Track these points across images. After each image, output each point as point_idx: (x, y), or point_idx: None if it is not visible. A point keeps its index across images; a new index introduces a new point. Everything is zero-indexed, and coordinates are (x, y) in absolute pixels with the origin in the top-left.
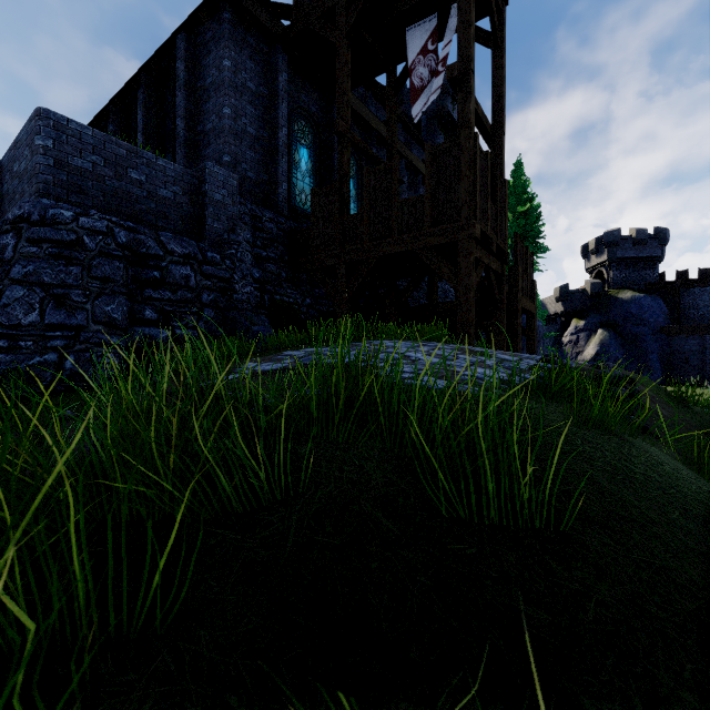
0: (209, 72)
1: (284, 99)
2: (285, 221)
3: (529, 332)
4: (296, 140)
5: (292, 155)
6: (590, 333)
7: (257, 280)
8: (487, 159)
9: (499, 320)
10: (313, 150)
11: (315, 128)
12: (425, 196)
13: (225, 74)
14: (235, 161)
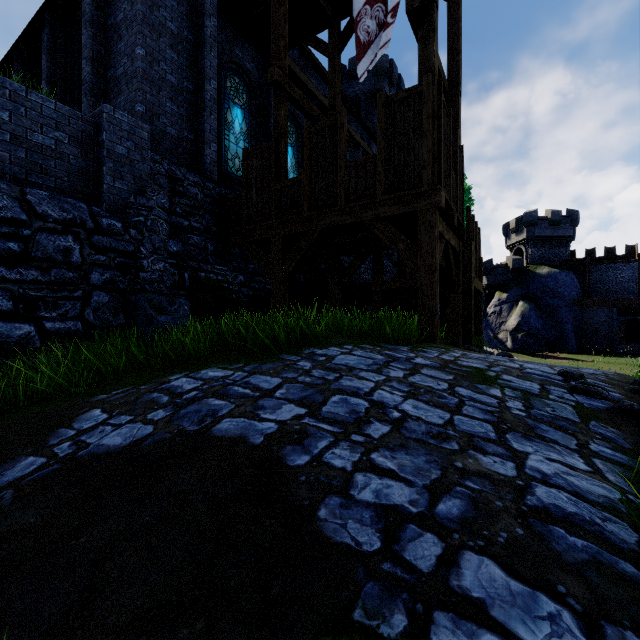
0: (120, 6)
1: (213, 47)
2: (214, 186)
3: (476, 311)
4: (229, 98)
5: (223, 114)
6: (512, 305)
7: (175, 254)
8: (449, 116)
9: (456, 302)
10: (248, 111)
11: (251, 87)
12: (377, 157)
13: (138, 7)
14: (151, 112)
